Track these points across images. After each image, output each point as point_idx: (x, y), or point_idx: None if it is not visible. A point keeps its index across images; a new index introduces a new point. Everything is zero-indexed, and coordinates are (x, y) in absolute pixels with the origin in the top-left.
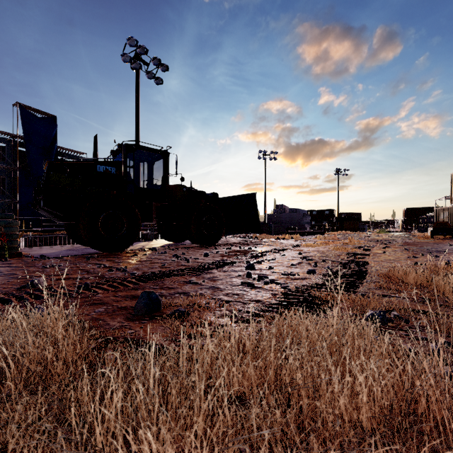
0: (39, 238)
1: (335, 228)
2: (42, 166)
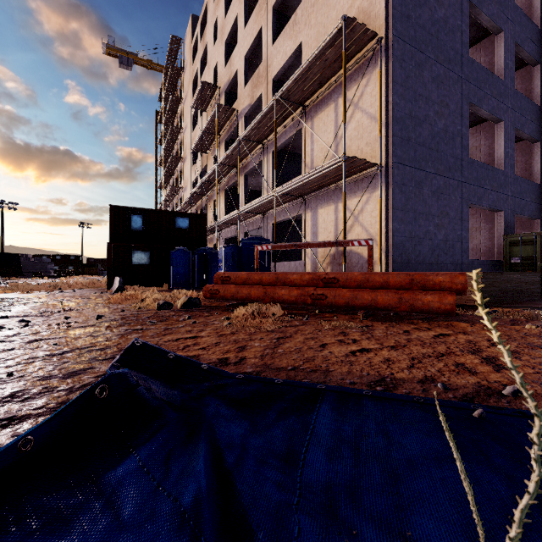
0: None
1: (78, 273)
2: None
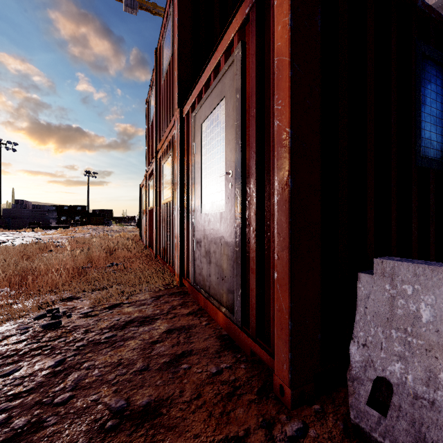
0: None
1: (83, 223)
2: None
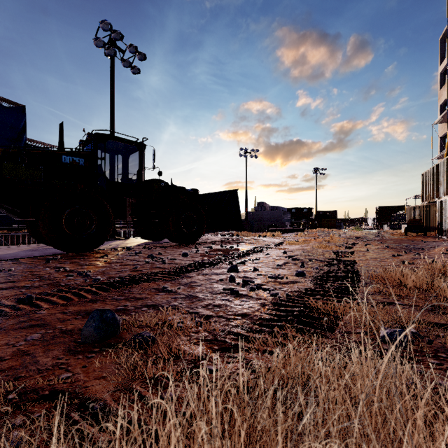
0: (5, 237)
1: (313, 226)
2: None
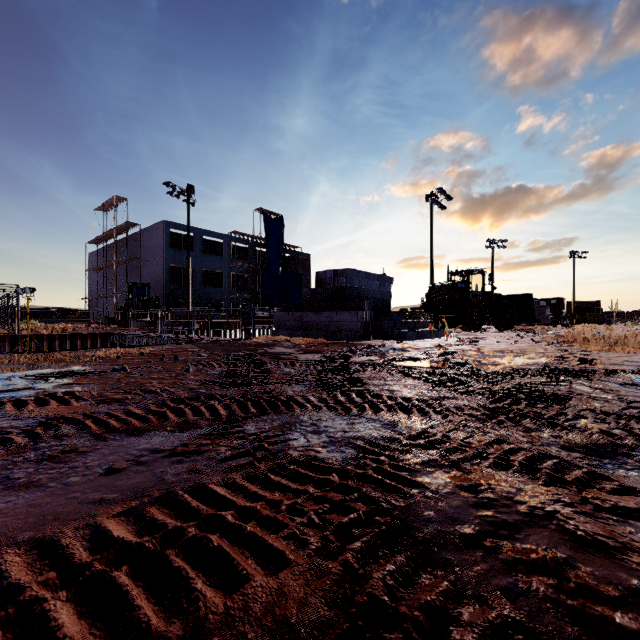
0: None
1: (574, 321)
2: (275, 264)
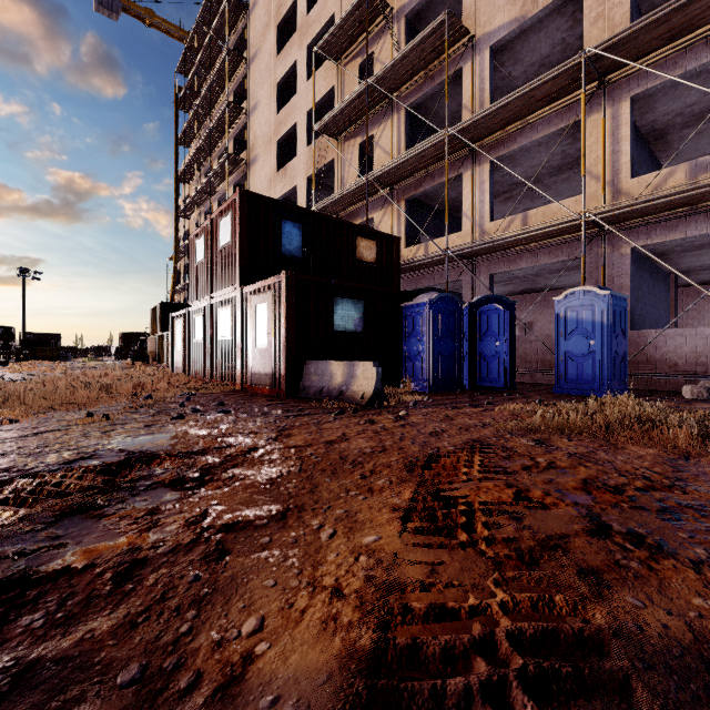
0: None
1: (22, 357)
2: None
